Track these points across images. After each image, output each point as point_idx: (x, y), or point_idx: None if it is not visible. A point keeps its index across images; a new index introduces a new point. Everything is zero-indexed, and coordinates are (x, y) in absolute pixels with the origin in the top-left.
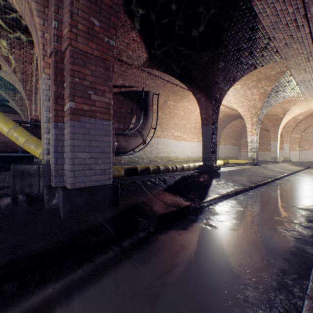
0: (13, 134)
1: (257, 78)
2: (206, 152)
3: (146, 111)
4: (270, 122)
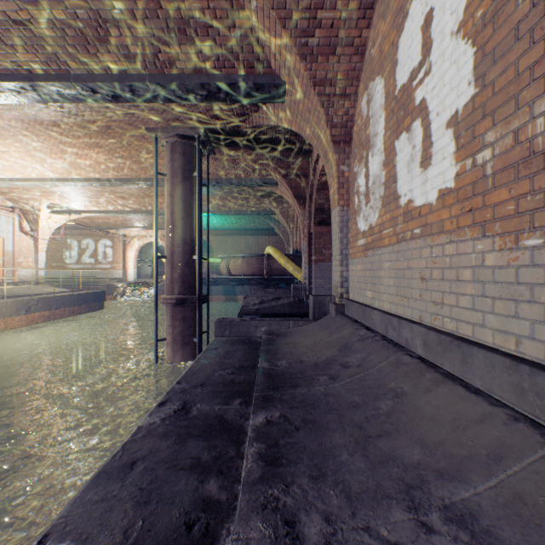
0: (286, 265)
1: None
2: None
3: None
4: None
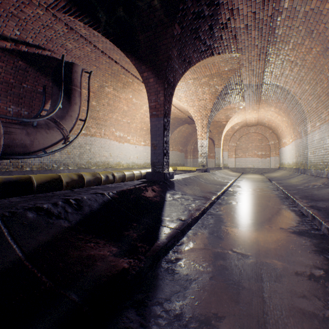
0: None
1: (210, 74)
2: (156, 154)
3: (69, 93)
4: (215, 129)
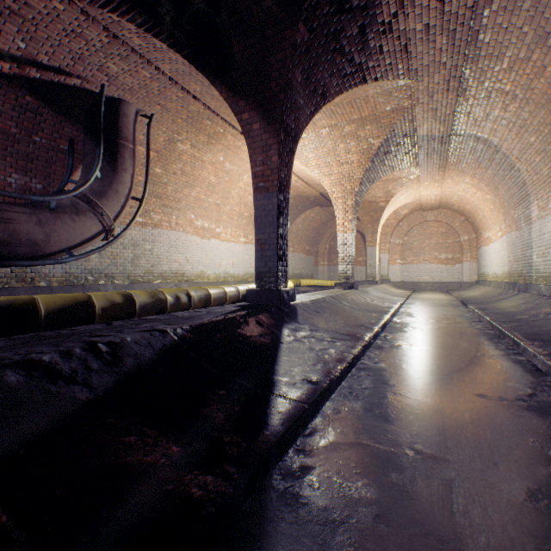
0: None
1: (359, 117)
2: (264, 258)
3: (114, 152)
4: (367, 215)
